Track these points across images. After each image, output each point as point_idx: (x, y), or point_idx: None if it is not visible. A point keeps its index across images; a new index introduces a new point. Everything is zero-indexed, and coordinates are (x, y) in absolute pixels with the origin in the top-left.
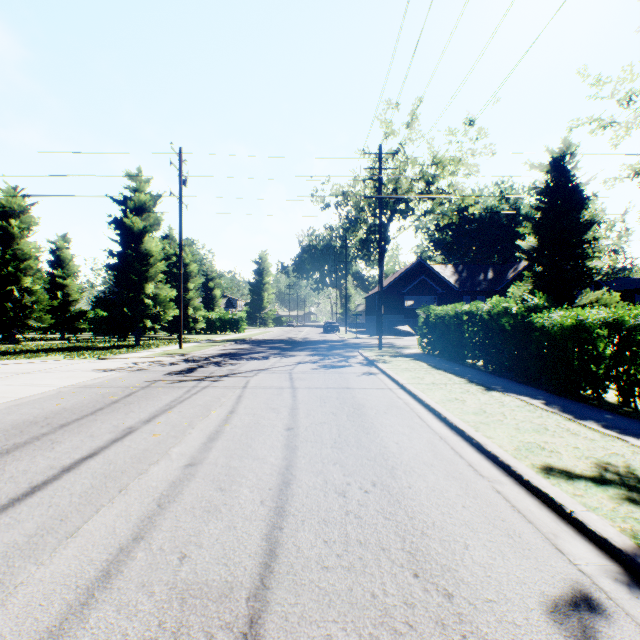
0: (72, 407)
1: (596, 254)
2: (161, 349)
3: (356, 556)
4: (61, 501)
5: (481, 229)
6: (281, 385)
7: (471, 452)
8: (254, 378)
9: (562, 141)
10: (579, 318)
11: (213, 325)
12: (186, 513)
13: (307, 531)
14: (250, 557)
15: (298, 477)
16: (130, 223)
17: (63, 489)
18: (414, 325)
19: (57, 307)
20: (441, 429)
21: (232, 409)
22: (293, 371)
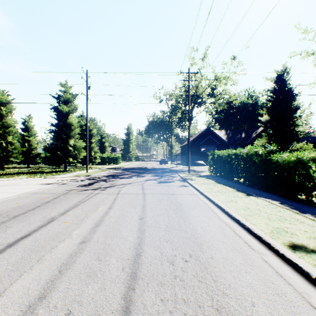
0: (23, 205)
1: (300, 124)
2: (77, 173)
3: (182, 312)
4: (0, 268)
5: (238, 112)
6: (137, 192)
7: (245, 233)
8: (123, 188)
9: (282, 66)
10: (298, 157)
11: (104, 160)
12: (75, 277)
13: (150, 291)
14: (112, 313)
15: (145, 251)
16: (61, 108)
17: (4, 259)
18: (205, 160)
19: (25, 151)
20: (225, 218)
21: (110, 206)
22: (144, 184)
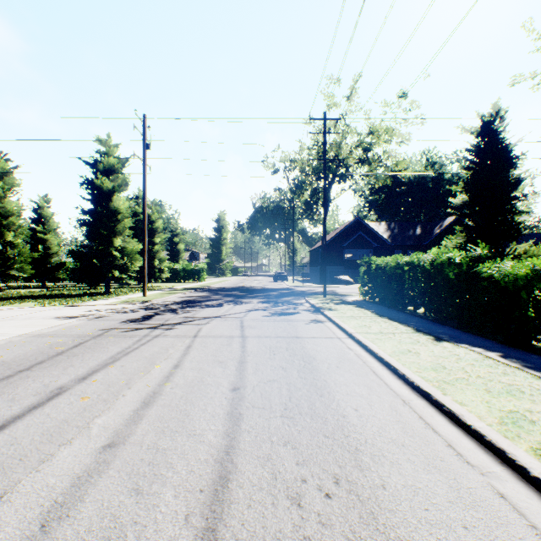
0: (12, 360)
1: (525, 209)
2: (126, 296)
3: None
4: None
5: (410, 192)
6: (231, 334)
7: (445, 424)
8: (206, 326)
9: (492, 106)
10: (535, 268)
11: (177, 275)
12: None
13: None
14: None
15: (239, 468)
16: (100, 183)
17: None
18: (352, 275)
19: (38, 259)
20: (401, 389)
21: (177, 363)
22: (244, 318)
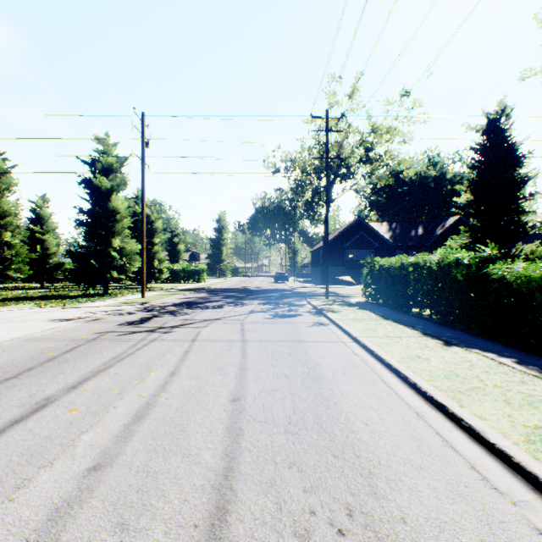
0: None
1: (532, 209)
2: (125, 298)
3: None
4: None
5: (411, 192)
6: (231, 337)
7: (465, 441)
8: (205, 329)
9: (497, 104)
10: None
11: (177, 275)
12: None
13: None
14: None
15: (239, 496)
16: (98, 182)
17: None
18: (354, 275)
19: (37, 259)
20: (413, 400)
21: (174, 369)
22: (245, 321)
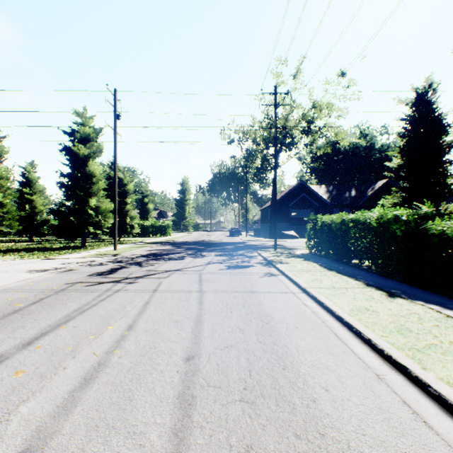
0: None
1: None
2: (99, 250)
3: None
4: None
5: (345, 159)
6: (190, 288)
7: (437, 413)
8: (166, 280)
9: (425, 80)
10: None
11: (147, 230)
12: None
13: None
14: None
15: None
16: (76, 150)
17: None
18: (297, 230)
19: (26, 217)
20: (371, 358)
21: (132, 322)
22: (203, 272)
